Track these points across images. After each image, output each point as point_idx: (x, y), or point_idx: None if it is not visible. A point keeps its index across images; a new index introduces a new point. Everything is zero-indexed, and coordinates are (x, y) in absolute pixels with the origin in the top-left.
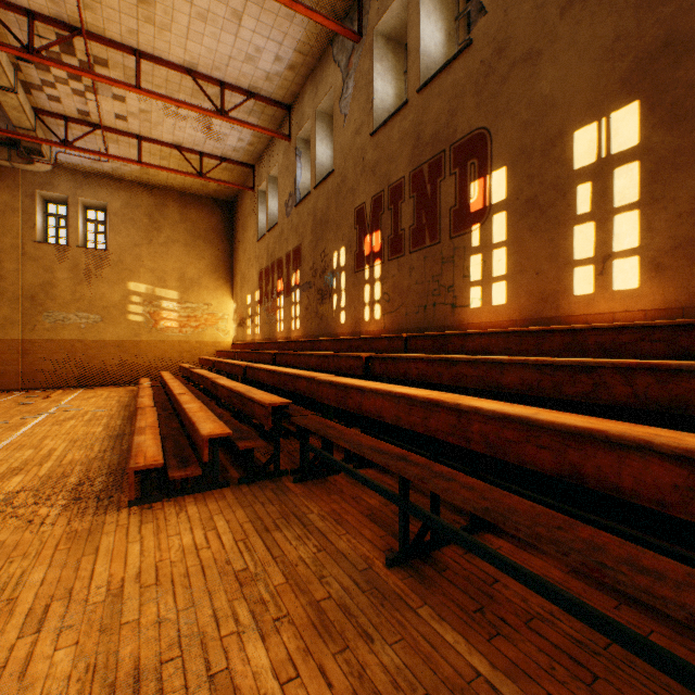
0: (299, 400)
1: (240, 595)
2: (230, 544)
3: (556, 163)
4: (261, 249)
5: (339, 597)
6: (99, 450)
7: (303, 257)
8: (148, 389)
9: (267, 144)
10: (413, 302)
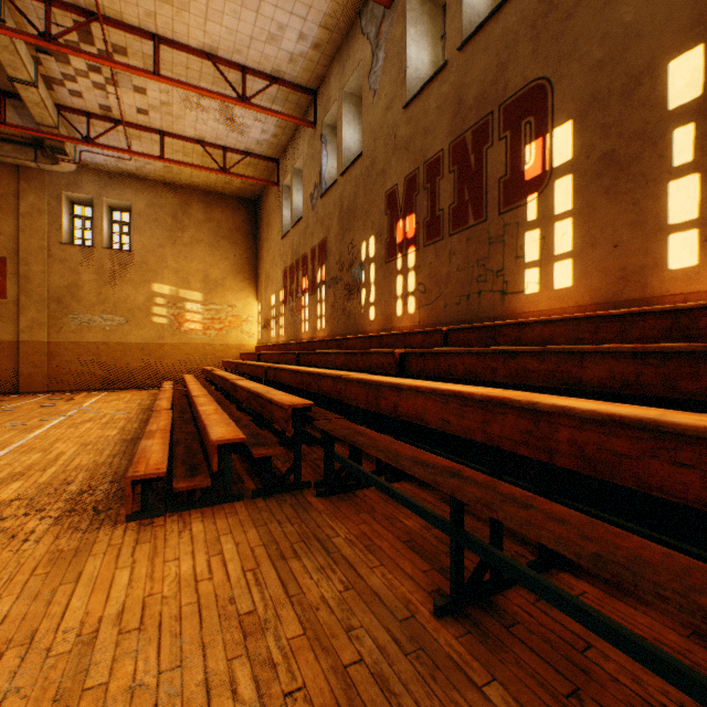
0: (324, 403)
1: (242, 652)
2: (237, 575)
3: (642, 105)
4: (285, 246)
5: (373, 662)
6: (108, 454)
7: (329, 251)
8: (168, 391)
9: (292, 136)
10: (453, 291)
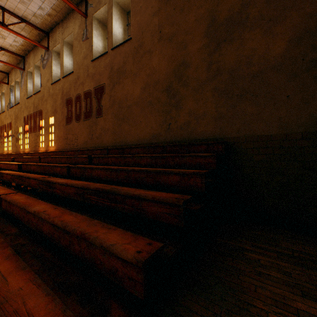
0: None
1: None
2: None
3: (48, 122)
4: None
5: None
6: None
7: (12, 126)
8: None
9: (1, 80)
10: (33, 144)
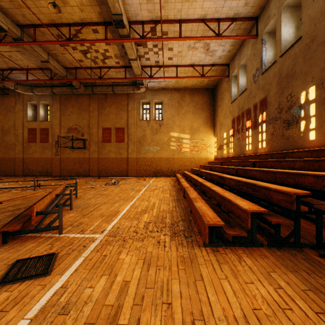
0: None
1: None
2: (311, 314)
3: None
4: (233, 107)
5: None
6: (172, 206)
7: (268, 103)
8: (182, 178)
9: (238, 48)
10: None
